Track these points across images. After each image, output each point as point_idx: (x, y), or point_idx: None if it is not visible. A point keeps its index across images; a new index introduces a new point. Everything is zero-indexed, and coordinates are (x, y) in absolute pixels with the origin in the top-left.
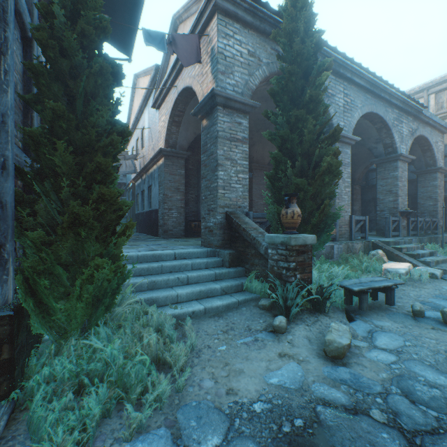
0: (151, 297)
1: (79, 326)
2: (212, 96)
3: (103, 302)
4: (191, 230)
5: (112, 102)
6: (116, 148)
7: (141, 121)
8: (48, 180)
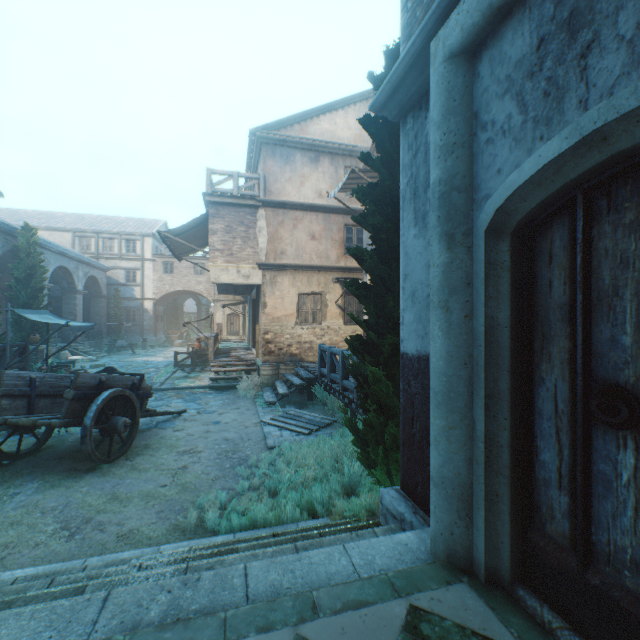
0: None
1: None
2: None
3: None
4: None
5: None
6: None
7: None
8: None
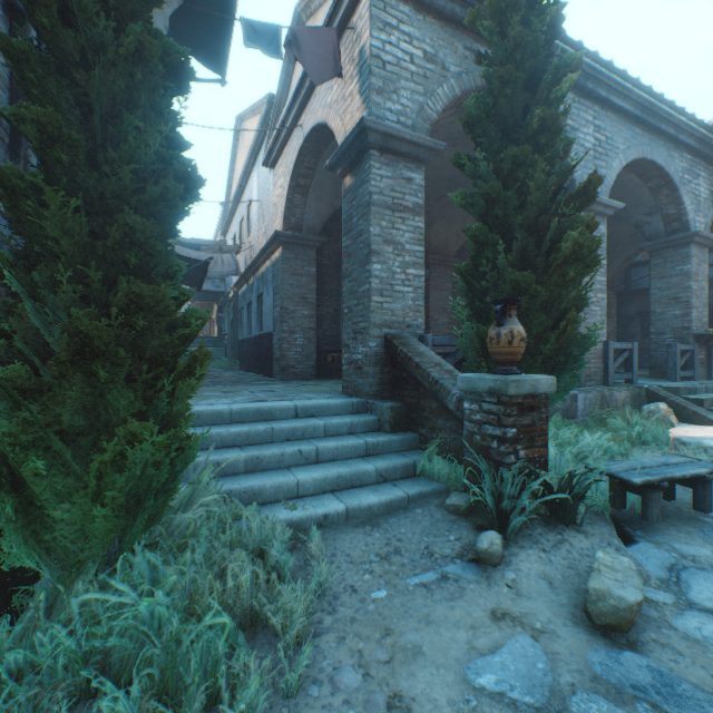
0: (251, 487)
1: (101, 551)
2: (361, 132)
3: (144, 507)
4: (327, 367)
5: (167, 118)
6: (174, 207)
7: (247, 191)
8: (43, 269)
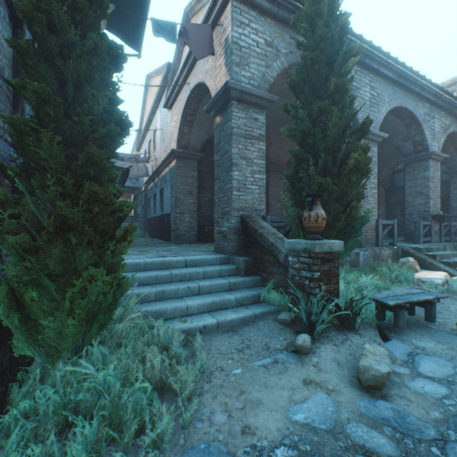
0: (159, 309)
1: (71, 346)
2: (226, 90)
3: (98, 319)
4: (204, 235)
5: (110, 87)
6: (115, 140)
7: (153, 123)
8: (36, 177)
